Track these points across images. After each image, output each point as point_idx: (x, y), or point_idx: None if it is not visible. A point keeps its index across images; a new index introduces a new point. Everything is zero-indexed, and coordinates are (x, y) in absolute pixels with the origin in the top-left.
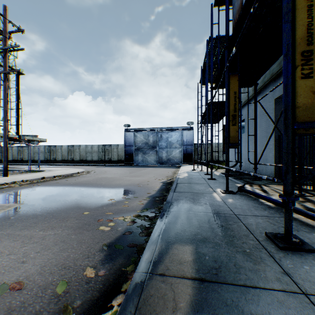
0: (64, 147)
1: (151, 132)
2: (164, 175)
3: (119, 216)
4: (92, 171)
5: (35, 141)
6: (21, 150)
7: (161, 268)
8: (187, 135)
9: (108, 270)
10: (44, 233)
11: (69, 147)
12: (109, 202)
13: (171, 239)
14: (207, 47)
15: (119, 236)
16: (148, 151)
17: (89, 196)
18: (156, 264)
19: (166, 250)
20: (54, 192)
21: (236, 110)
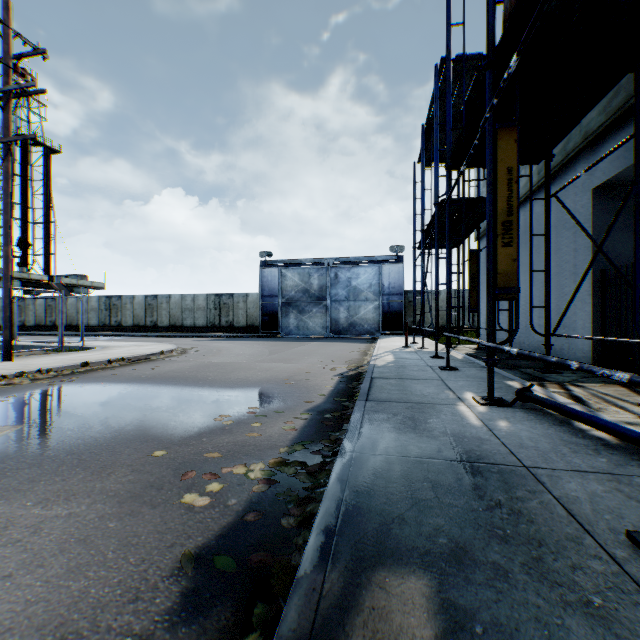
0: (138, 299)
1: (316, 268)
2: (343, 359)
3: (235, 464)
4: (192, 349)
5: (82, 286)
6: (52, 305)
7: None
8: (390, 274)
9: None
10: (44, 512)
11: (148, 299)
12: (217, 424)
13: (365, 549)
14: (437, 81)
15: (229, 523)
16: (309, 308)
17: (174, 407)
18: None
19: (352, 593)
20: (101, 398)
21: (512, 211)
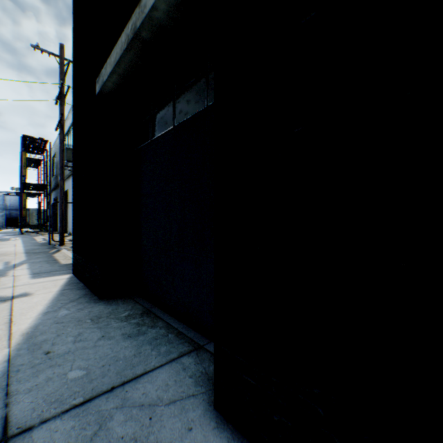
0: None
1: None
2: None
3: None
4: None
5: None
6: None
7: None
8: (12, 200)
9: None
10: None
11: None
12: None
13: None
14: None
15: None
16: None
17: None
18: None
19: None
20: None
21: None
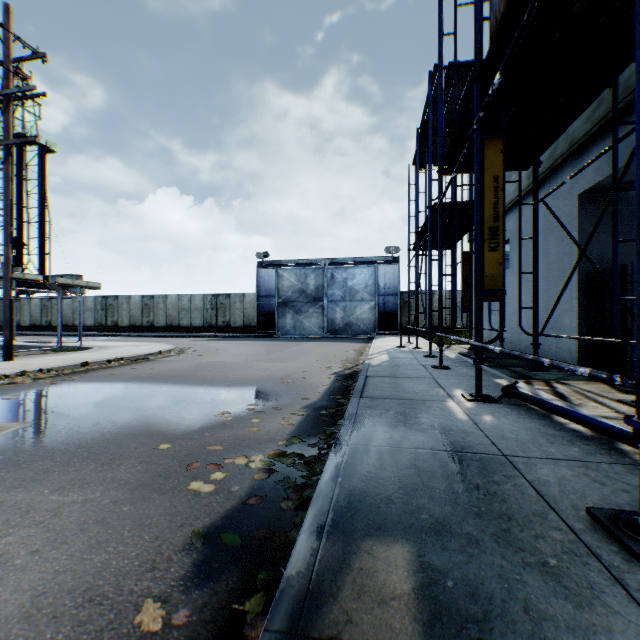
0: (135, 299)
1: (313, 269)
2: (339, 359)
3: (237, 456)
4: (190, 349)
5: (78, 286)
6: (48, 305)
7: (332, 618)
8: (386, 274)
9: (198, 610)
10: (61, 498)
11: (145, 299)
12: (218, 420)
13: (355, 524)
14: (431, 87)
15: (233, 507)
16: (305, 308)
17: (176, 404)
18: (319, 602)
19: (343, 557)
20: (104, 396)
21: (498, 217)
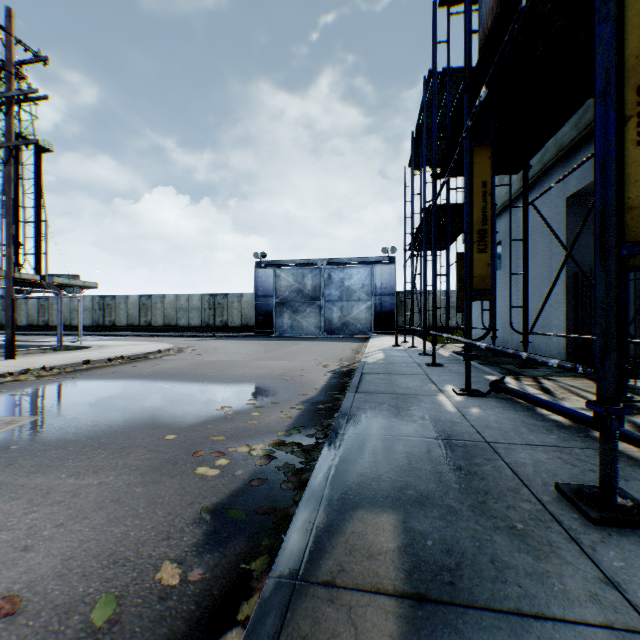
0: (133, 299)
1: (310, 269)
2: (336, 357)
3: (239, 445)
4: (189, 348)
5: (74, 286)
6: (45, 305)
7: (327, 568)
8: (382, 275)
9: (210, 569)
10: (78, 482)
11: (143, 299)
12: (220, 414)
13: (349, 498)
14: (425, 92)
15: (237, 488)
16: (303, 308)
17: (178, 400)
18: (316, 557)
19: (338, 524)
20: (108, 392)
21: (487, 220)
